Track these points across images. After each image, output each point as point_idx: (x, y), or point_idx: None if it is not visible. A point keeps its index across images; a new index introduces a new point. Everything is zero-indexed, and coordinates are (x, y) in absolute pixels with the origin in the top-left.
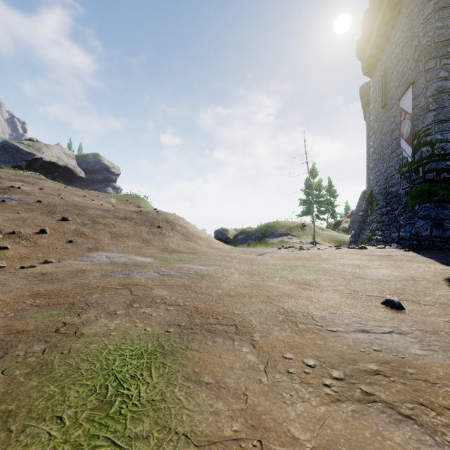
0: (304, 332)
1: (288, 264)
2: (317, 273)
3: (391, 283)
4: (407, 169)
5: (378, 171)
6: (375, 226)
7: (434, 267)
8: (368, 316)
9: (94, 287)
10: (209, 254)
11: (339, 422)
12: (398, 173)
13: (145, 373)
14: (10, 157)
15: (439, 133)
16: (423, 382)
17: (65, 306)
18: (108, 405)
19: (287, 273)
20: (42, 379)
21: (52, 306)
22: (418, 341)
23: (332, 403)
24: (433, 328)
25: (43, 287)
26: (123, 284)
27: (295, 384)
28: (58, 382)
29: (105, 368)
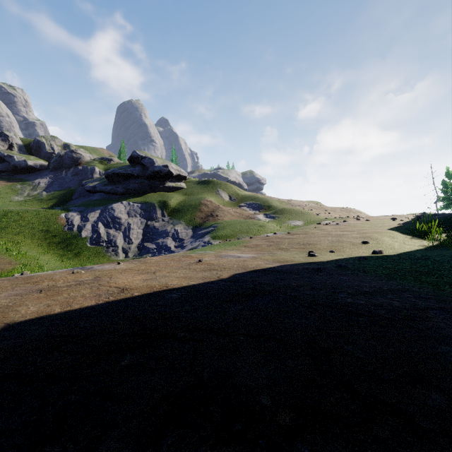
0: None
1: None
2: None
3: None
4: None
5: None
6: None
7: None
8: None
9: None
10: None
11: None
12: None
13: None
14: None
15: None
16: None
17: None
18: None
19: None
20: None
21: None
22: None
23: None
24: None
25: None
26: None
27: None
28: None
29: None
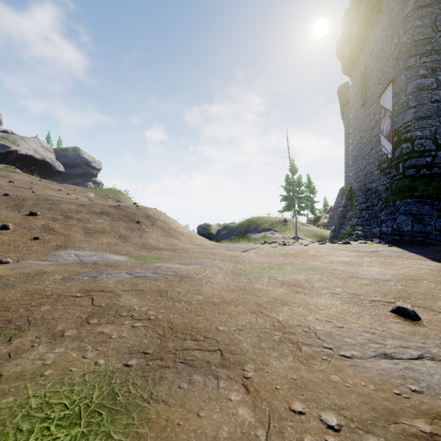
0: (310, 360)
1: (275, 262)
2: (308, 272)
3: (390, 284)
4: (387, 166)
5: (358, 168)
6: (355, 221)
7: (427, 264)
8: (382, 331)
9: (47, 296)
10: (191, 251)
11: None
12: (377, 169)
13: None
14: None
15: (419, 129)
16: None
17: None
18: None
19: (276, 273)
20: None
21: None
22: None
23: None
24: None
25: None
26: (85, 290)
27: None
28: None
29: None
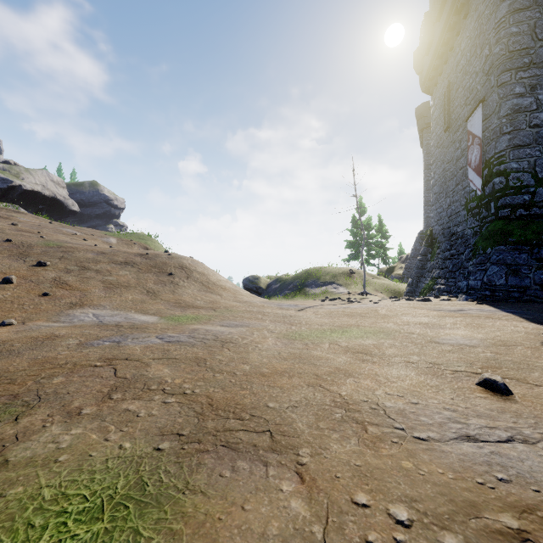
0: (378, 444)
1: (338, 323)
2: (377, 336)
3: (477, 350)
4: (476, 205)
5: (440, 208)
6: (436, 272)
7: (523, 326)
8: (465, 408)
9: (61, 365)
10: (235, 310)
11: None
12: (464, 209)
13: None
14: None
15: (515, 161)
16: None
17: (1, 401)
18: None
19: (339, 337)
20: None
21: None
22: None
23: None
24: None
25: None
26: (106, 358)
27: None
28: None
29: None
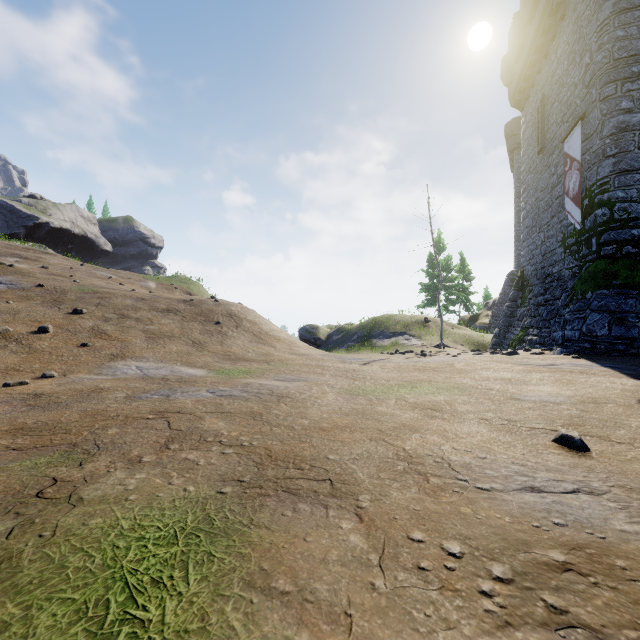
0: (439, 492)
1: (407, 378)
2: (451, 392)
3: (562, 408)
4: (574, 241)
5: (532, 244)
6: (528, 321)
7: (621, 382)
8: (535, 463)
9: (112, 417)
10: (291, 364)
11: None
12: (561, 246)
13: (178, 574)
14: (2, 221)
15: (621, 188)
16: None
17: (62, 449)
18: None
19: (407, 393)
20: None
21: (40, 450)
22: (622, 507)
23: (499, 631)
24: None
25: (32, 416)
26: (158, 411)
27: (432, 591)
28: (23, 596)
29: (110, 565)
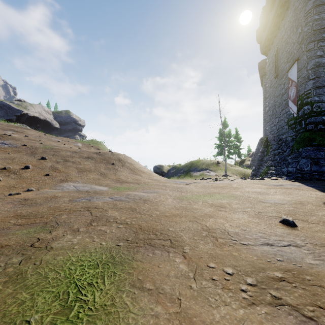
0: (222, 246)
1: (208, 192)
2: (229, 198)
3: (285, 206)
4: (293, 122)
5: (272, 124)
6: (269, 163)
7: (315, 194)
8: (270, 232)
9: (63, 210)
10: (150, 184)
11: (255, 324)
12: (286, 125)
13: (100, 281)
14: (4, 113)
15: (317, 96)
16: (319, 287)
17: (40, 225)
18: (69, 309)
19: (208, 199)
20: (17, 287)
21: (30, 225)
22: (311, 252)
23: (249, 307)
24: (320, 242)
25: (24, 209)
26: (85, 207)
27: (218, 289)
28: (29, 290)
29: (68, 277)
